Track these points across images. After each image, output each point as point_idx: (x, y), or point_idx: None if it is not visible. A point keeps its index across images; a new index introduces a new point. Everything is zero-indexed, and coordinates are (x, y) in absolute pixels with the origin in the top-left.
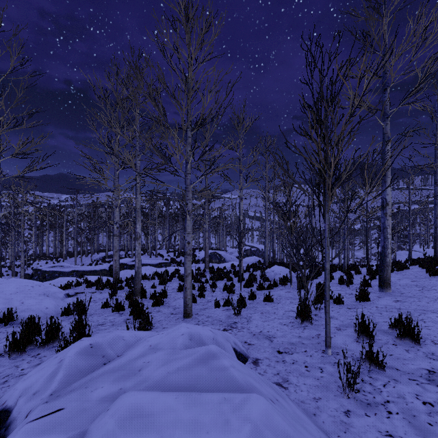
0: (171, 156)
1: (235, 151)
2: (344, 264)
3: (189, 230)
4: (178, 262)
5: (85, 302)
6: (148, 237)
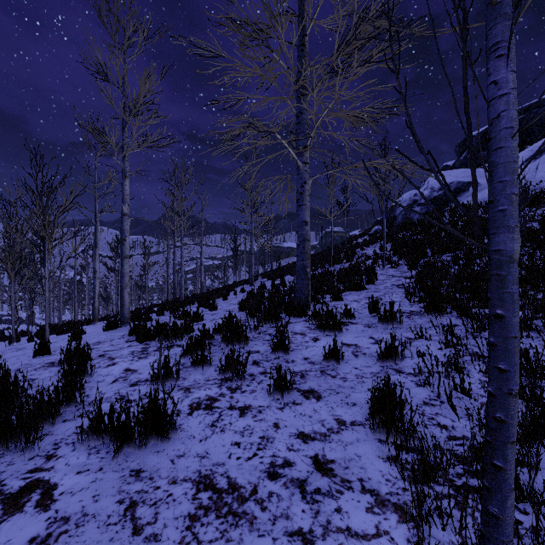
0: None
1: None
2: None
3: None
4: None
5: None
6: None
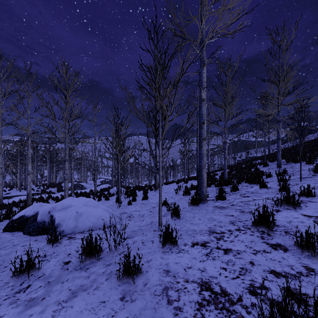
0: (55, 131)
1: (92, 122)
2: (150, 183)
3: (67, 168)
4: (48, 192)
5: (3, 208)
6: (17, 175)
